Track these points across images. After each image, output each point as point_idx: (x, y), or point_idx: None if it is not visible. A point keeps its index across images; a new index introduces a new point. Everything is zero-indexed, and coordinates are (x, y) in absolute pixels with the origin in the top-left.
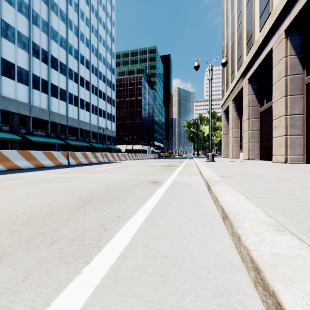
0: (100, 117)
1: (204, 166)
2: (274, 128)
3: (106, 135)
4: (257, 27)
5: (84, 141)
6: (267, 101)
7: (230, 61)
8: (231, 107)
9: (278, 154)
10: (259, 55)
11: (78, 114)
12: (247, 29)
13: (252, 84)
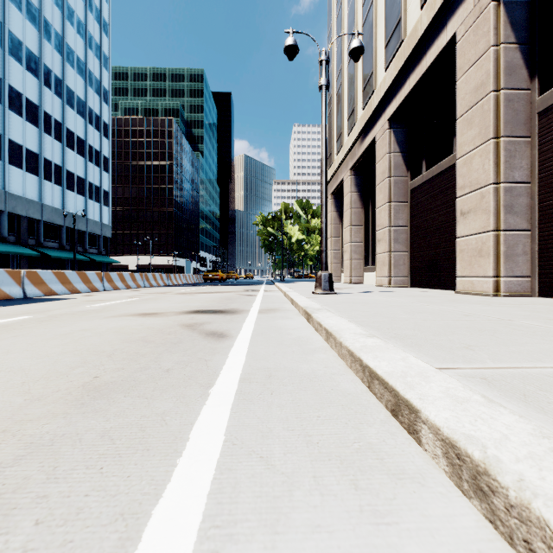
0: (68, 191)
1: (340, 319)
2: (463, 215)
3: (87, 232)
4: (413, 2)
5: (22, 244)
6: (428, 165)
7: (347, 92)
8: (348, 182)
9: (474, 275)
10: (418, 61)
11: (3, 178)
12: (389, 14)
13: (396, 131)
